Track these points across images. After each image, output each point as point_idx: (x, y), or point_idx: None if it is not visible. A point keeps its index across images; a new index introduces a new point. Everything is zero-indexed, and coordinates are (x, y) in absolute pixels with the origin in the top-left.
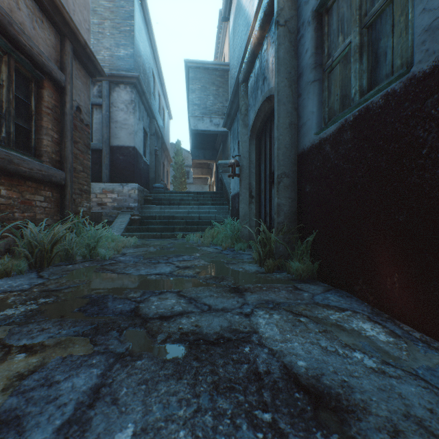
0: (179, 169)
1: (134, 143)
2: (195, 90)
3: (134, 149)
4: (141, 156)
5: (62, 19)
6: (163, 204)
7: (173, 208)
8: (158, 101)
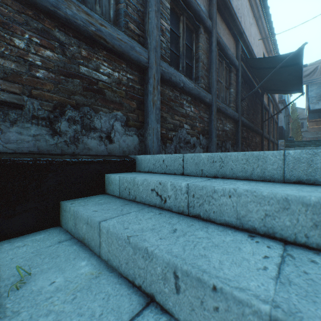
0: (294, 123)
1: (281, 125)
2: (312, 90)
3: (281, 127)
4: (283, 128)
5: (277, 109)
6: (294, 147)
7: (301, 148)
8: (286, 96)
